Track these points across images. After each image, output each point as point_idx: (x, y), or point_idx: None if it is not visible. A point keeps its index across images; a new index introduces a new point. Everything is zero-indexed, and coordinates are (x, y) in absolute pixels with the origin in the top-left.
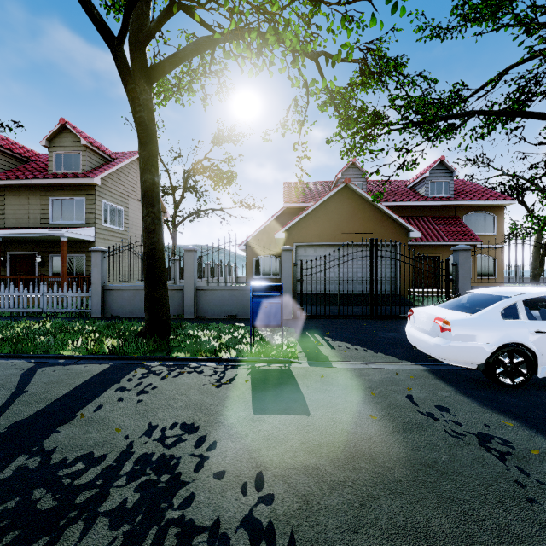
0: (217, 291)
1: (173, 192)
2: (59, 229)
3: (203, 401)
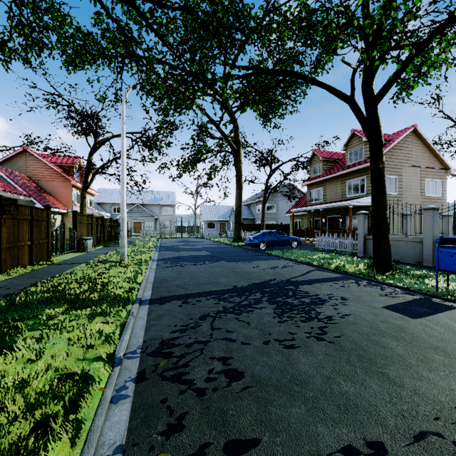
0: None
1: None
2: (347, 201)
3: (363, 296)
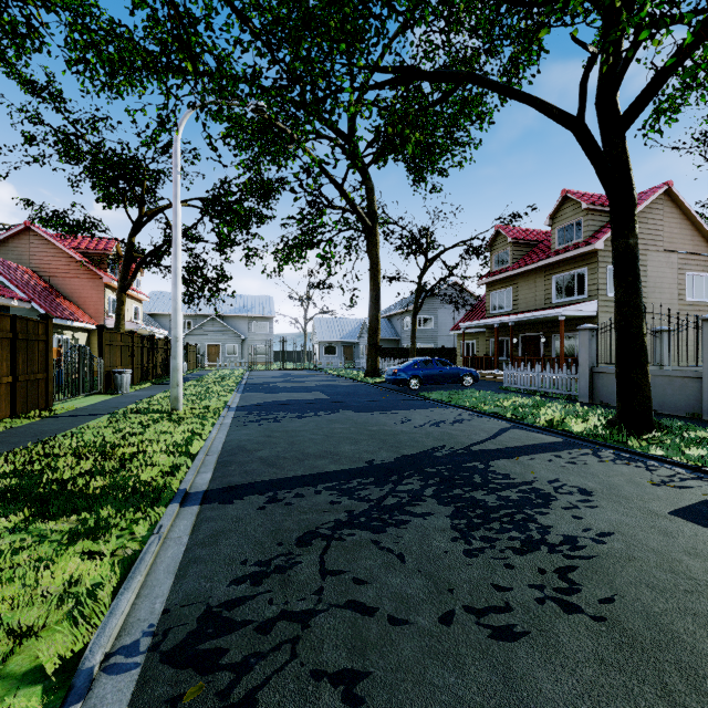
0: None
1: None
2: (556, 308)
3: (621, 486)
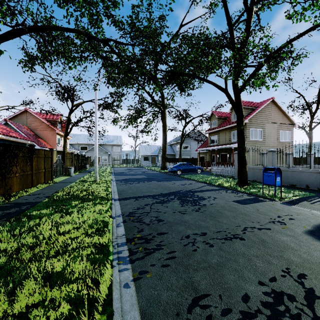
0: (284, 171)
1: (308, 107)
2: (231, 144)
3: (225, 197)
